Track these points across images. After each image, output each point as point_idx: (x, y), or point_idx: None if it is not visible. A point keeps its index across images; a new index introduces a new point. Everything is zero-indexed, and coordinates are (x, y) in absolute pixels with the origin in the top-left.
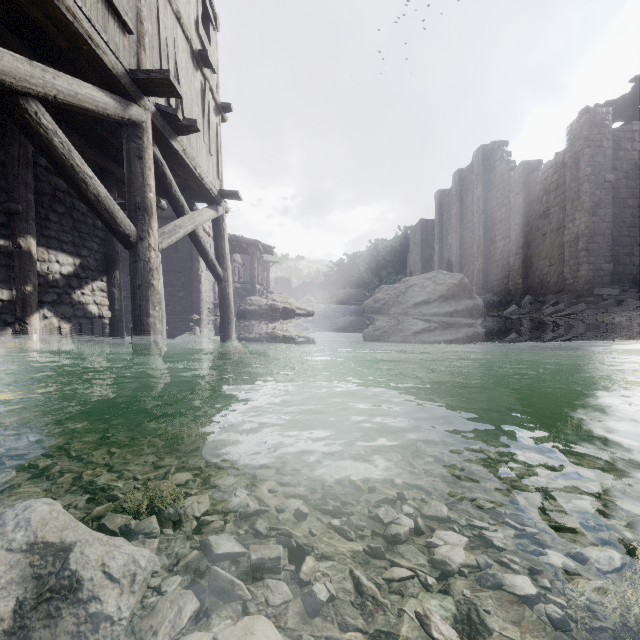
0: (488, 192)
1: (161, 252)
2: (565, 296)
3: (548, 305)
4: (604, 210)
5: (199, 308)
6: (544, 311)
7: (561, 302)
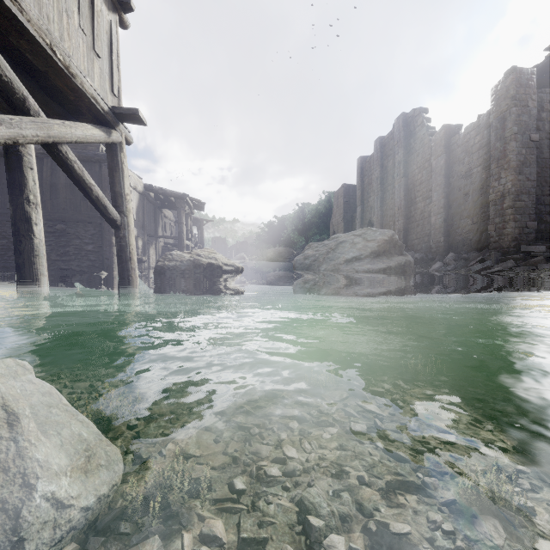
0: (408, 156)
1: (65, 199)
2: (492, 253)
3: (475, 262)
4: (529, 169)
5: (111, 263)
6: (472, 268)
7: (487, 259)
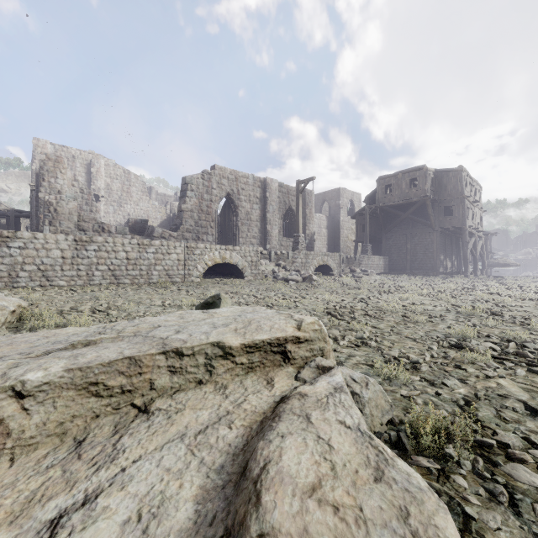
0: None
1: None
2: None
3: None
4: None
5: None
6: None
7: None
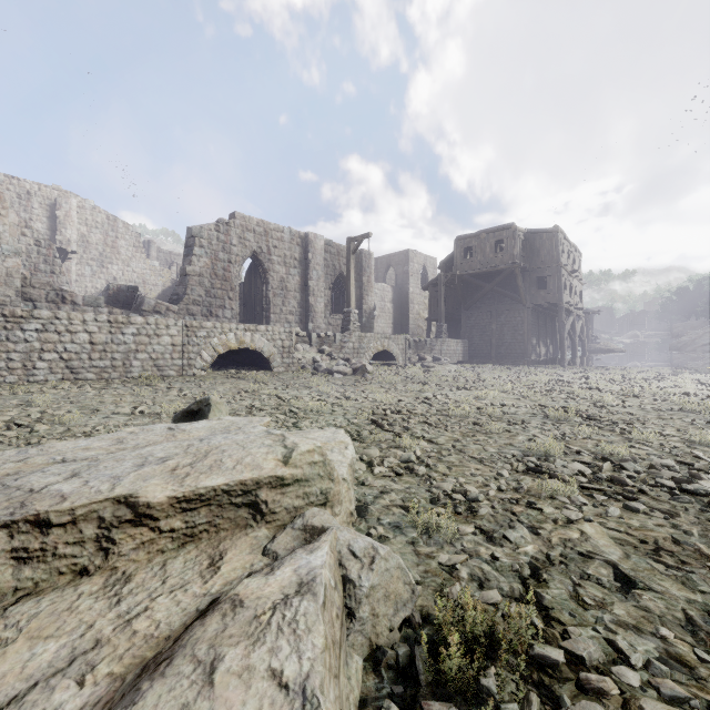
0: None
1: None
2: None
3: None
4: None
5: None
6: None
7: None
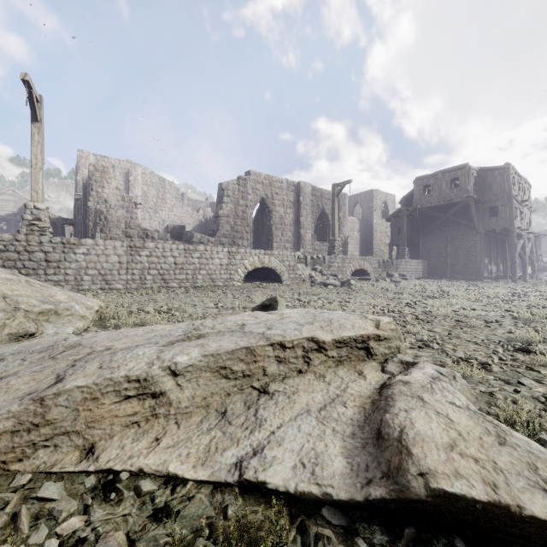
0: None
1: None
2: None
3: None
4: None
5: None
6: None
7: None
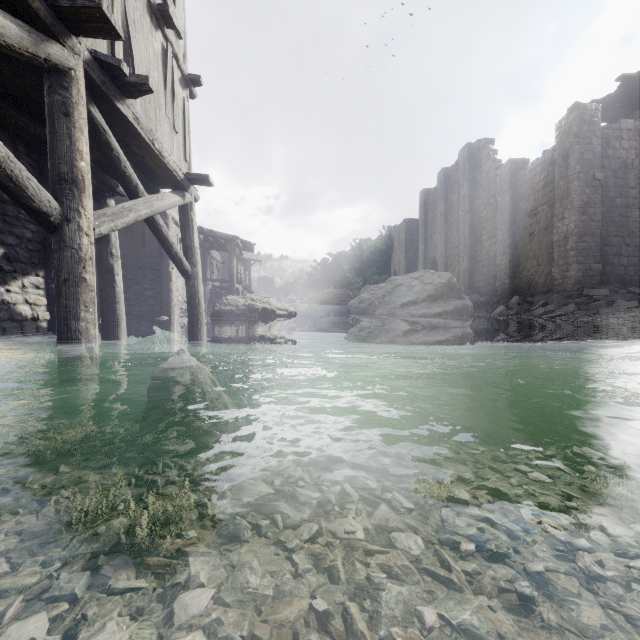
0: (474, 191)
1: (126, 246)
2: (554, 297)
3: (537, 306)
4: (593, 209)
5: (169, 308)
6: (533, 312)
7: (550, 303)
